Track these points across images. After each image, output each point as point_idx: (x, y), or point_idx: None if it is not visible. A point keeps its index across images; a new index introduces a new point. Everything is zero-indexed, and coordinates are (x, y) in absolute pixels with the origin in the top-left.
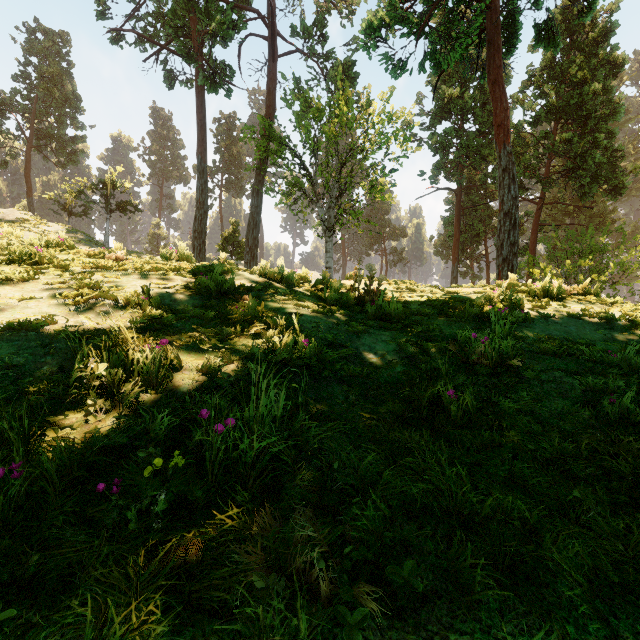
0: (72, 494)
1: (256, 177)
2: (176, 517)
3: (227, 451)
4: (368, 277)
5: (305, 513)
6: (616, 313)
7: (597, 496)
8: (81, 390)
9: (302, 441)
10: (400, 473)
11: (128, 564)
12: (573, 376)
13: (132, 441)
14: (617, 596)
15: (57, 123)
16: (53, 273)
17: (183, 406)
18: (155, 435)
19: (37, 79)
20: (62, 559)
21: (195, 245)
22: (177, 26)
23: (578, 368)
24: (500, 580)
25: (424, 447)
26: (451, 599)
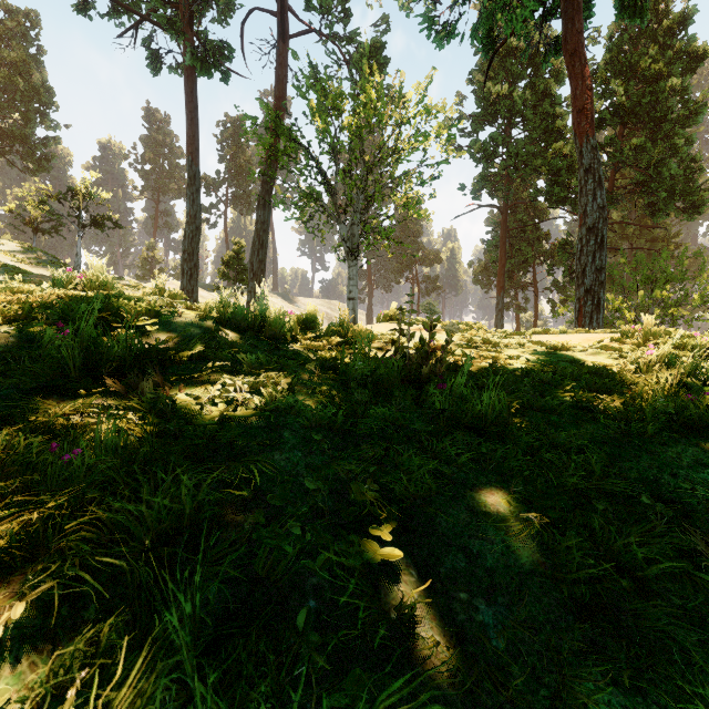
0: None
1: (262, 186)
2: None
3: None
4: (425, 327)
5: None
6: None
7: None
8: None
9: None
10: None
11: None
12: None
13: None
14: None
15: (22, 120)
16: None
17: None
18: None
19: None
20: None
21: (184, 269)
22: None
23: None
24: None
25: None
26: None
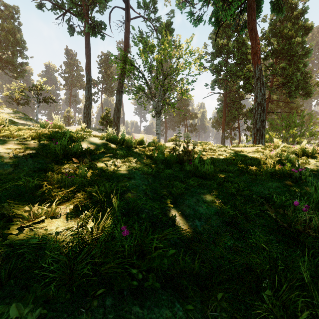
0: None
1: (118, 84)
2: None
3: None
4: (185, 142)
5: None
6: None
7: None
8: None
9: None
10: None
11: None
12: None
13: None
14: None
15: (12, 55)
16: None
17: None
18: None
19: (0, 30)
20: None
21: (84, 121)
22: None
23: None
24: None
25: None
26: None
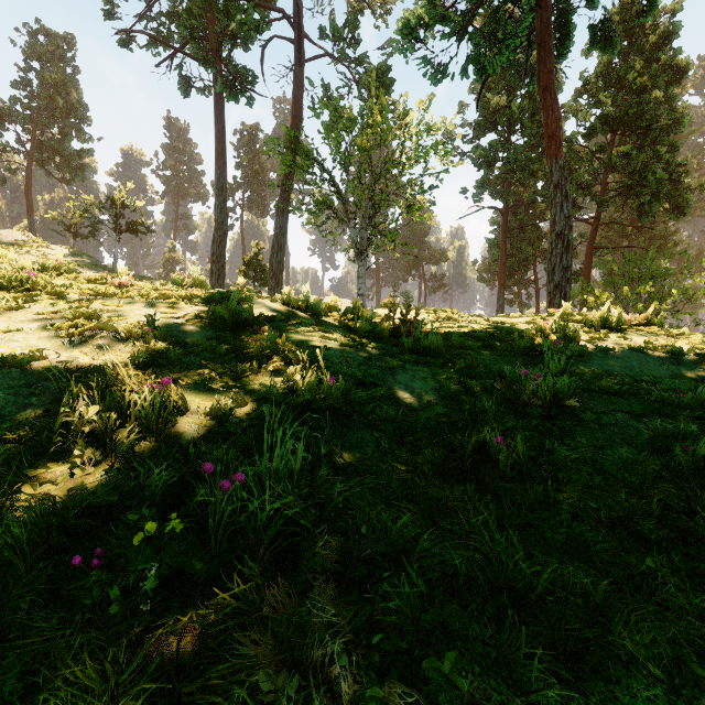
0: (47, 566)
1: (281, 194)
2: (170, 596)
3: (233, 514)
4: (404, 305)
5: (325, 591)
6: (683, 346)
7: (673, 565)
8: (68, 437)
9: (325, 499)
10: (440, 538)
11: (106, 658)
12: (638, 419)
13: (124, 499)
14: (704, 693)
15: (61, 135)
16: (46, 301)
17: (185, 457)
18: (150, 493)
19: (39, 86)
20: (26, 651)
21: (213, 270)
22: (193, 27)
23: (643, 409)
24: (561, 673)
25: (468, 505)
26: (502, 700)
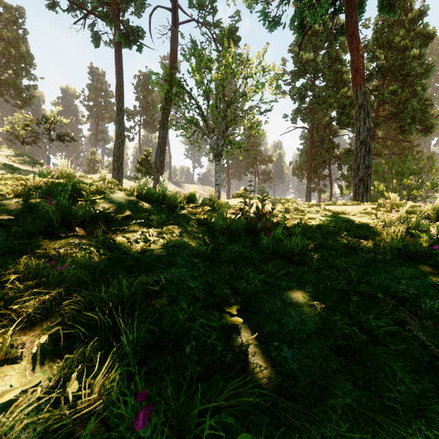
0: None
1: (162, 115)
2: None
3: None
4: (259, 200)
5: None
6: None
7: None
8: None
9: None
10: None
11: None
12: None
13: None
14: None
15: (14, 74)
16: None
17: None
18: None
19: None
20: None
21: (114, 166)
22: None
23: None
24: None
25: None
26: None
